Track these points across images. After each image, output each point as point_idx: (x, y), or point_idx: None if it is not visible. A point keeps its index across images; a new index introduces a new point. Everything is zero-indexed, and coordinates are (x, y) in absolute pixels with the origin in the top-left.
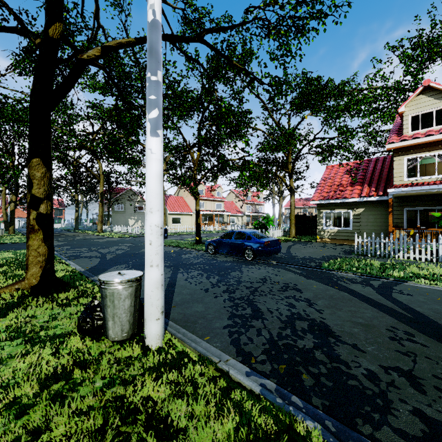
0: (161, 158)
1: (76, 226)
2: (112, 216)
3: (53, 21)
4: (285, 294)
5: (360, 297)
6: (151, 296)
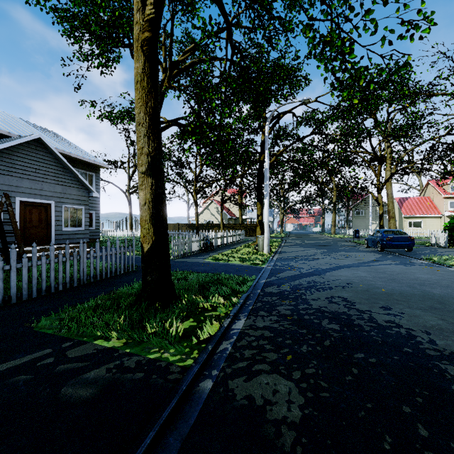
0: (267, 204)
1: (322, 229)
2: (352, 221)
3: (262, 155)
4: (335, 257)
5: (368, 262)
6: (265, 240)
